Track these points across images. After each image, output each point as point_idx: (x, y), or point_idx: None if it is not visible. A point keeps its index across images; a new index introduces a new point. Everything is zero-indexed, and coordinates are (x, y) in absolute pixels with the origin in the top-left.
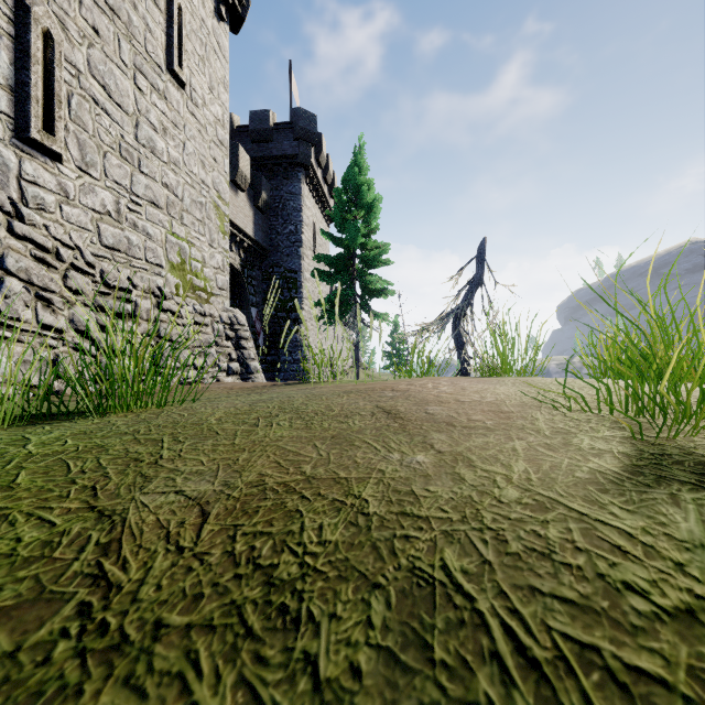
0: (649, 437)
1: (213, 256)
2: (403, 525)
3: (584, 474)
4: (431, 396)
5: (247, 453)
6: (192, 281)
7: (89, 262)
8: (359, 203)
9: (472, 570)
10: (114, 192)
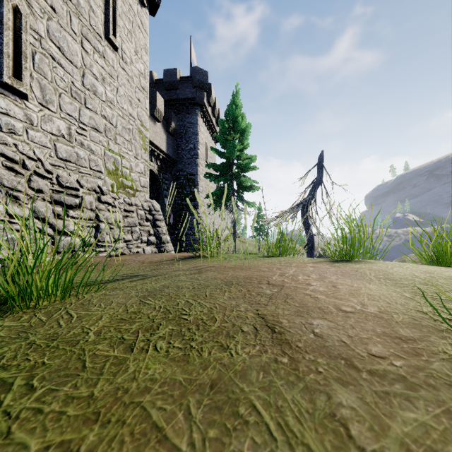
0: None
1: (137, 164)
2: None
3: None
4: (308, 297)
5: (98, 426)
6: (123, 182)
7: (48, 170)
8: (236, 129)
9: None
10: (66, 121)
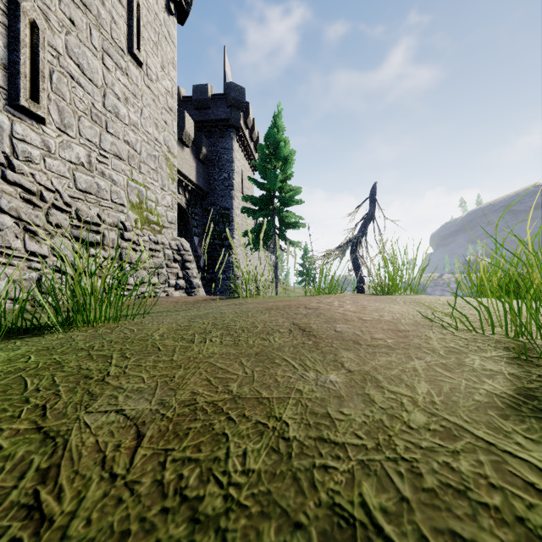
0: (532, 358)
1: (164, 197)
2: (321, 453)
3: (482, 397)
4: (338, 314)
5: (182, 369)
6: (147, 217)
7: (67, 202)
8: (278, 156)
9: (390, 507)
10: (86, 147)
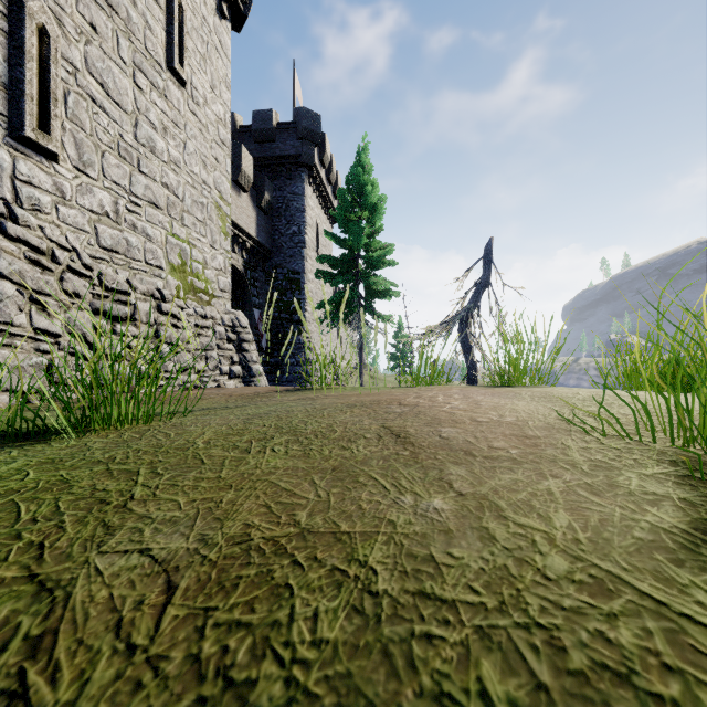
0: None
1: (214, 257)
2: (423, 615)
3: (645, 533)
4: (443, 413)
5: (233, 491)
6: (193, 283)
7: (86, 264)
8: (363, 203)
9: (522, 699)
10: (112, 192)
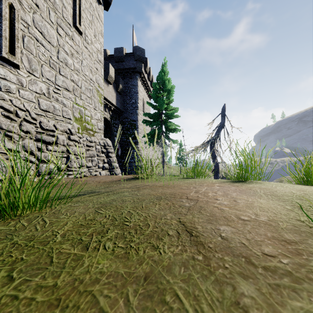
0: None
1: (96, 114)
2: None
3: None
4: (216, 209)
5: (58, 310)
6: (85, 126)
7: (33, 117)
8: (164, 89)
9: None
10: (46, 83)
